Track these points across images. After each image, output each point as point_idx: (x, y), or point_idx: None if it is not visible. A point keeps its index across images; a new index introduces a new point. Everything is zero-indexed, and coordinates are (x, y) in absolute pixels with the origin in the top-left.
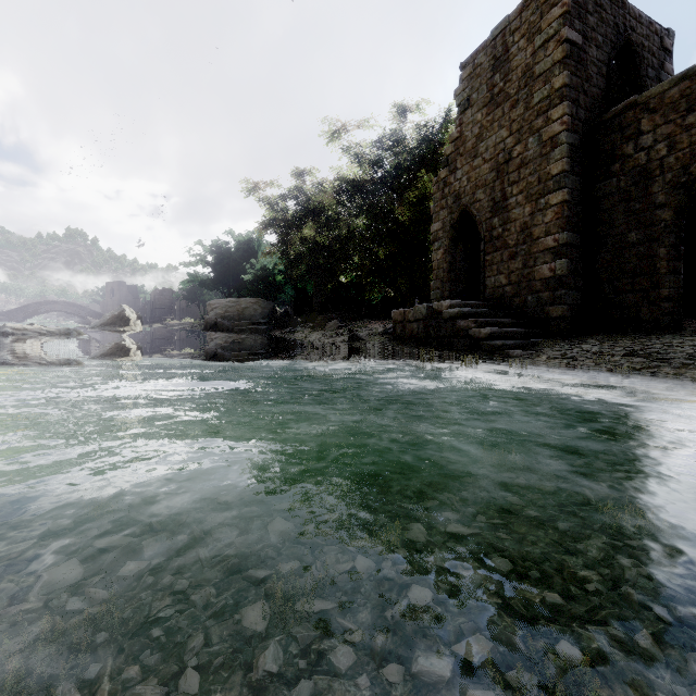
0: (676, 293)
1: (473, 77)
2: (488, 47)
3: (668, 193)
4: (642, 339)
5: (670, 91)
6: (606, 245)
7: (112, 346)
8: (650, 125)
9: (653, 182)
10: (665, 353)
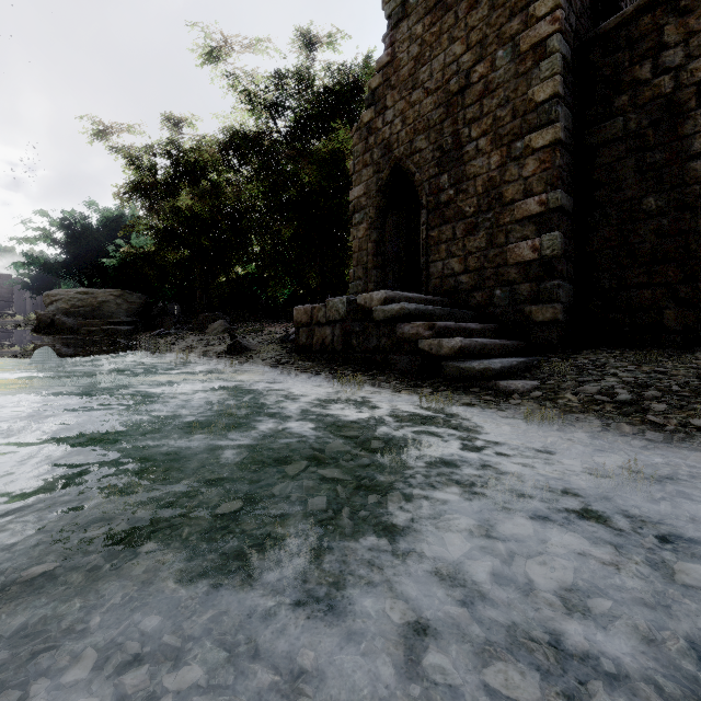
0: None
1: None
2: None
3: None
4: (697, 361)
5: None
6: (606, 216)
7: None
8: (680, 33)
9: (684, 119)
10: None
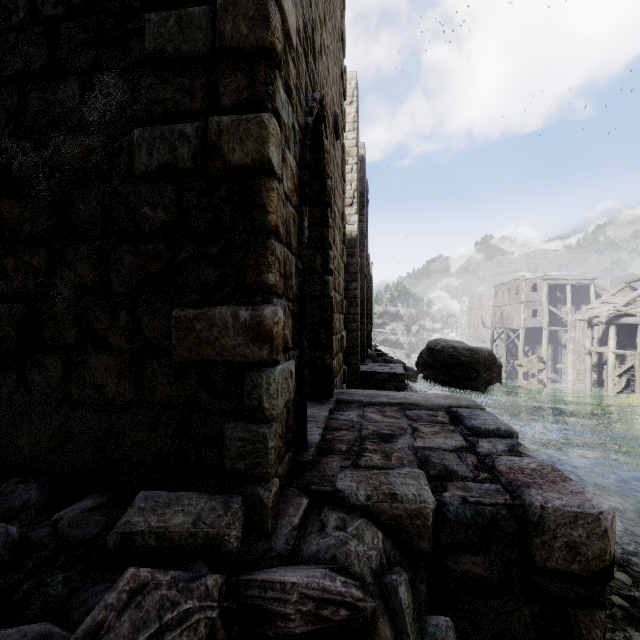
0: None
1: None
2: None
3: None
4: None
5: None
6: None
7: None
8: None
9: None
10: None
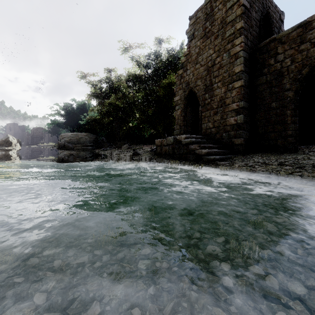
0: (295, 133)
1: (195, 24)
2: (203, 8)
3: (291, 83)
4: (281, 156)
5: (292, 33)
6: (260, 109)
7: (0, 157)
8: (282, 50)
9: (283, 78)
10: (298, 164)
